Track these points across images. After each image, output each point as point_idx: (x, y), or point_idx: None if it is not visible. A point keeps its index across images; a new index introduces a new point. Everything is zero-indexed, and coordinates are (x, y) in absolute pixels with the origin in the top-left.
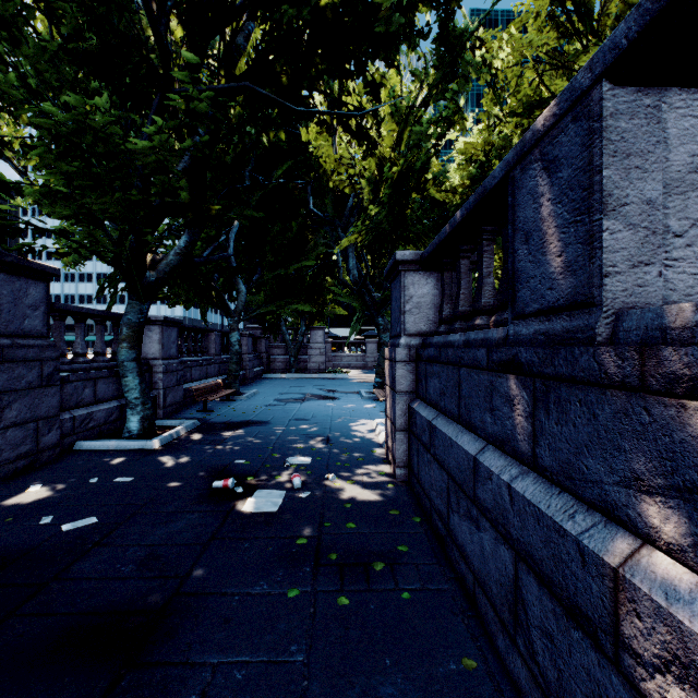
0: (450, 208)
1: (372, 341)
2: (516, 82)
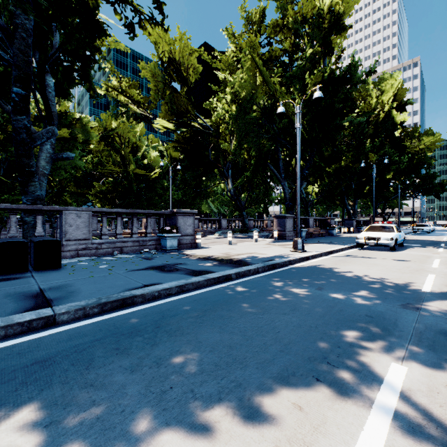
0: (88, 170)
1: (46, 223)
2: (103, 150)
